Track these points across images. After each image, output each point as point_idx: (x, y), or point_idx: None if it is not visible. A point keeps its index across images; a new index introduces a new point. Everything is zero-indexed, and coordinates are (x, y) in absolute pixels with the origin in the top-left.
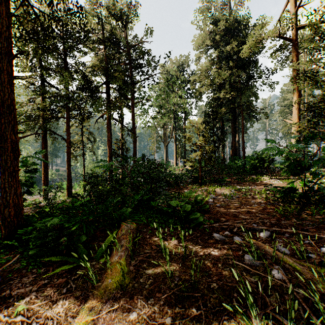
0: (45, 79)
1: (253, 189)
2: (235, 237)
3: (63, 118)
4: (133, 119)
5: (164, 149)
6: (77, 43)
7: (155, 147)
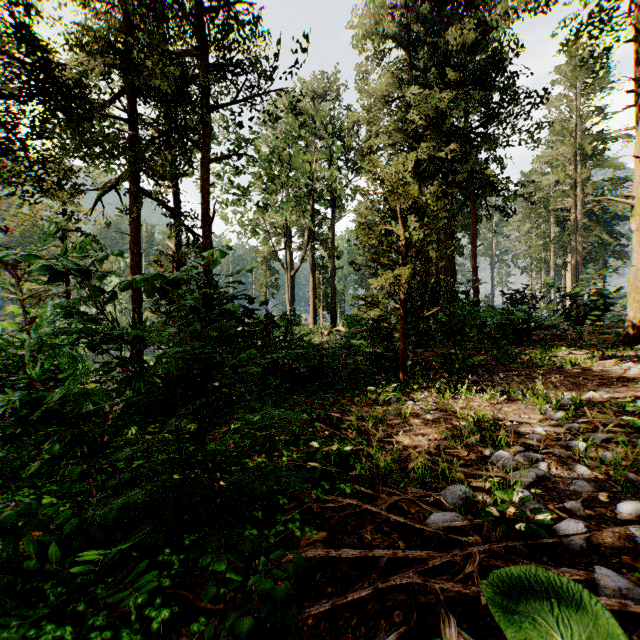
0: None
1: None
2: None
3: None
4: (203, 198)
5: (287, 285)
6: None
7: (267, 283)
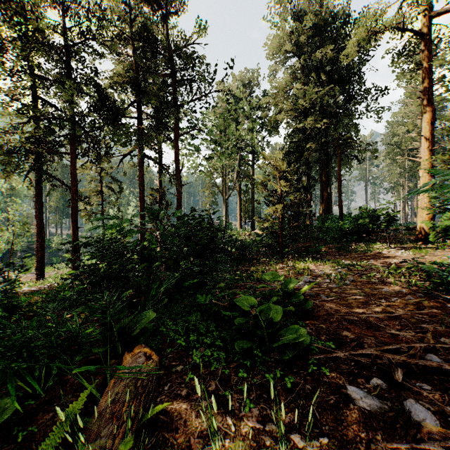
0: (37, 92)
1: (375, 266)
2: (411, 404)
3: (66, 153)
4: (177, 158)
5: (223, 204)
6: (88, 37)
7: (210, 202)
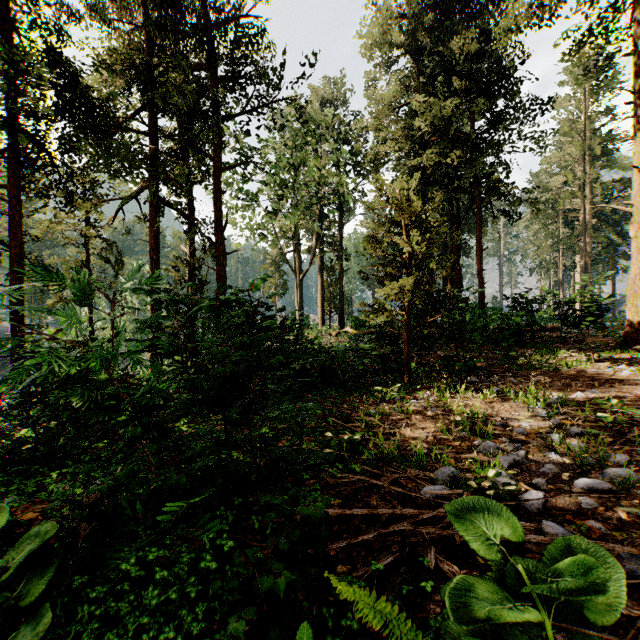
0: None
1: None
2: None
3: (1, 186)
4: (217, 206)
5: (296, 288)
6: None
7: (275, 285)
